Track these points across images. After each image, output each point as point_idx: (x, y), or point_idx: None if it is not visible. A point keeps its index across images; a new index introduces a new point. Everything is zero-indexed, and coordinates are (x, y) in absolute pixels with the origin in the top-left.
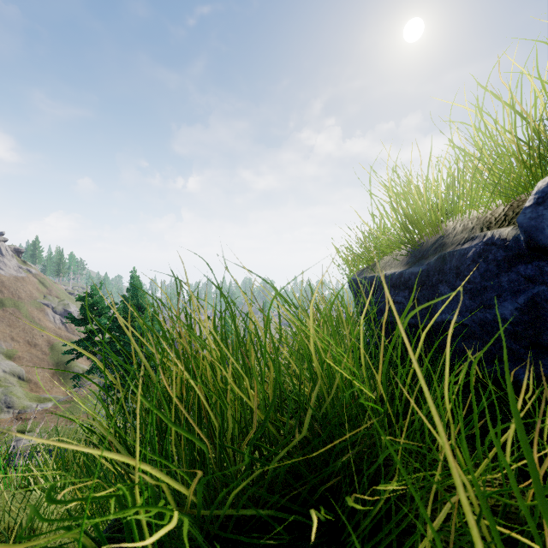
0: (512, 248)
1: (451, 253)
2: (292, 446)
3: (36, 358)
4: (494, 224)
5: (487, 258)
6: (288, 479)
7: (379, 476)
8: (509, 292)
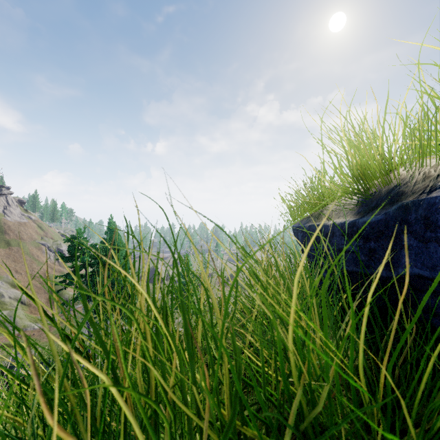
0: None
1: (416, 202)
2: None
3: (35, 287)
4: None
5: None
6: None
7: None
8: None
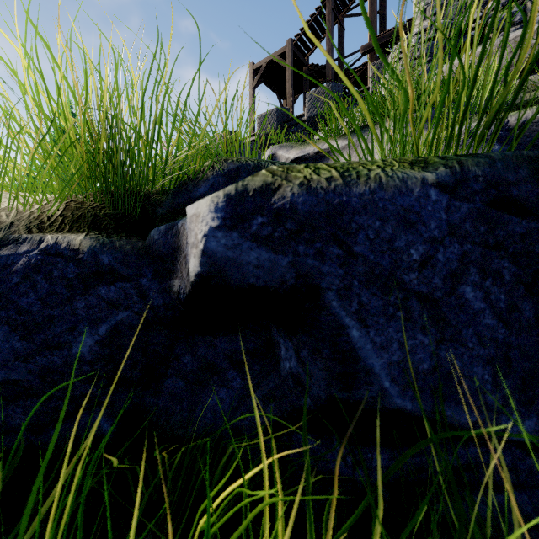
0: (89, 263)
1: None
2: None
3: None
4: (49, 225)
5: (51, 274)
6: None
7: None
8: (88, 322)
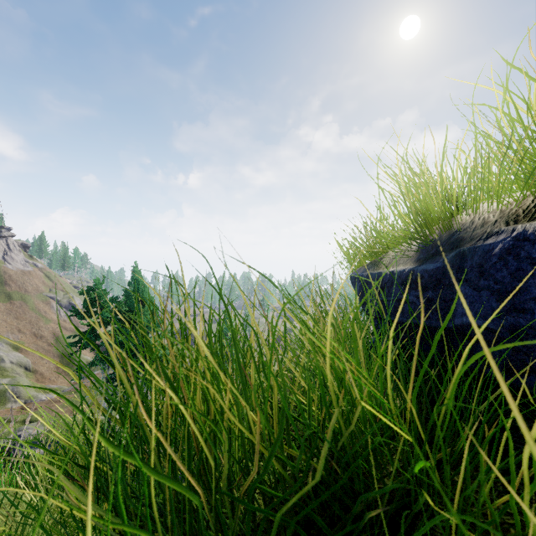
0: None
1: (472, 250)
2: (305, 491)
3: (42, 349)
4: (522, 217)
5: (519, 255)
6: (300, 532)
7: (412, 527)
8: None
